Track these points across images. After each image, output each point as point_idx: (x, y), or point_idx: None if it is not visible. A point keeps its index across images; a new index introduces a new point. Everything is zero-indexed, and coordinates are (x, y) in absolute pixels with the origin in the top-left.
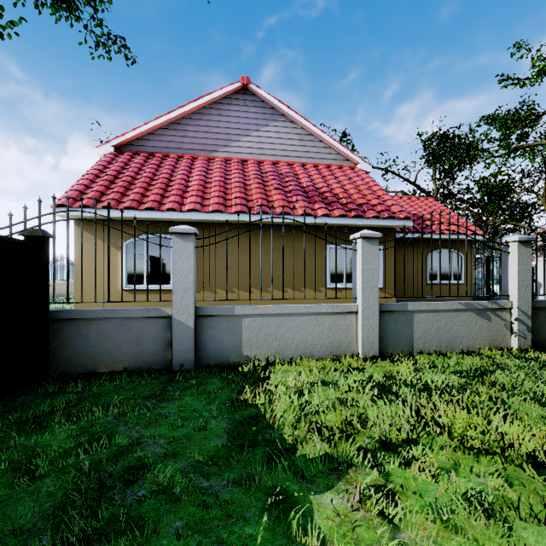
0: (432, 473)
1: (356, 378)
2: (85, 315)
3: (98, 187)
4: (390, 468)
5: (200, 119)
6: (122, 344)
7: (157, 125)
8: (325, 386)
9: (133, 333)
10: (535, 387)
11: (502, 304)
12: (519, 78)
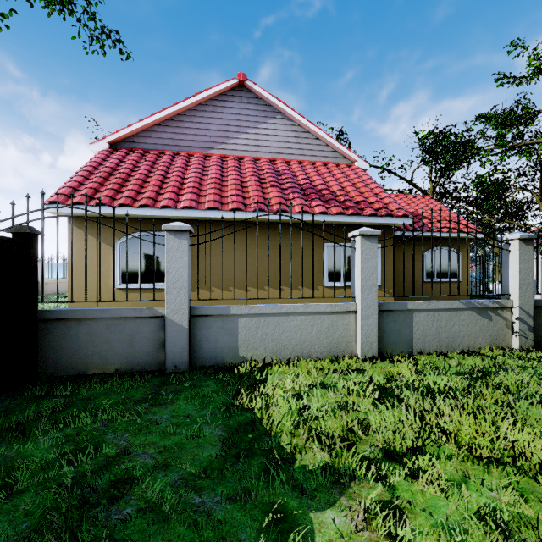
0: (441, 486)
1: (356, 380)
2: (75, 315)
3: (92, 184)
4: (395, 481)
5: (196, 115)
6: (114, 345)
7: (152, 122)
8: (324, 389)
9: (125, 333)
10: (541, 390)
11: (503, 303)
12: (515, 77)
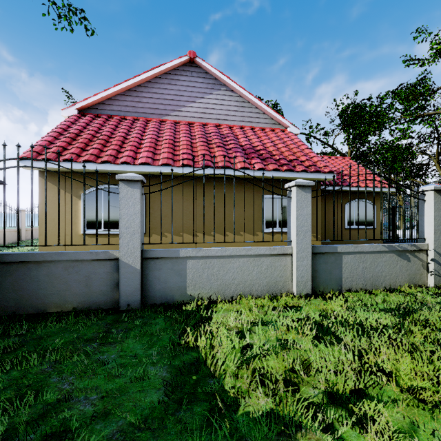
0: (393, 439)
1: (294, 318)
2: (35, 258)
3: (60, 143)
4: (343, 431)
5: (153, 87)
6: (71, 285)
7: (115, 92)
8: (264, 326)
9: (82, 274)
10: None
11: (420, 246)
12: (419, 59)
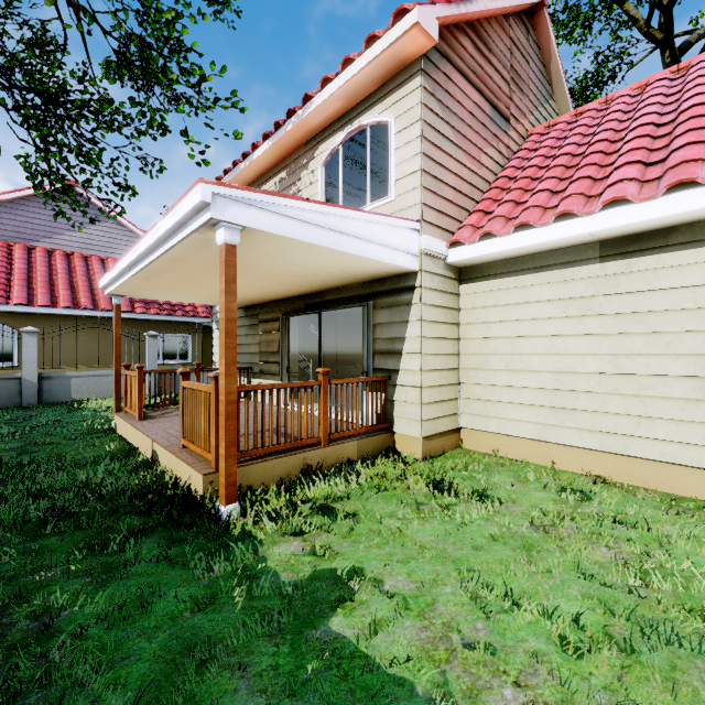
0: None
1: None
2: None
3: None
4: None
5: (18, 208)
6: None
7: None
8: None
9: None
10: None
11: None
12: None
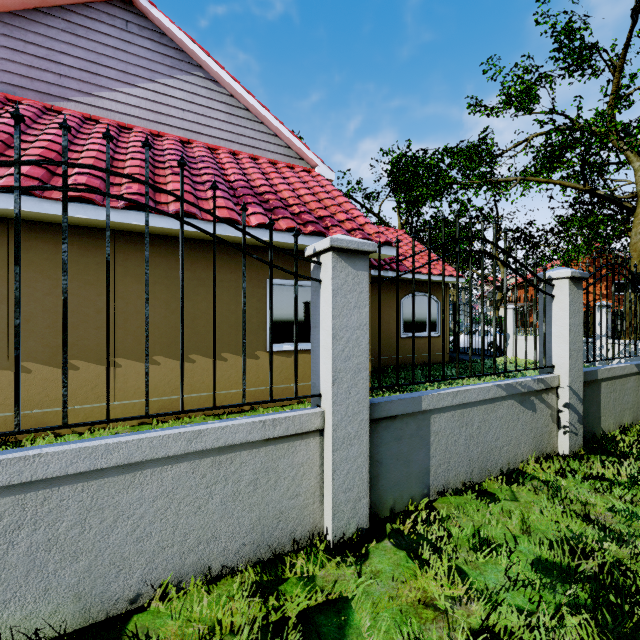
0: None
1: None
2: None
3: None
4: None
5: (28, 29)
6: None
7: None
8: None
9: None
10: None
11: (549, 381)
12: (486, 106)
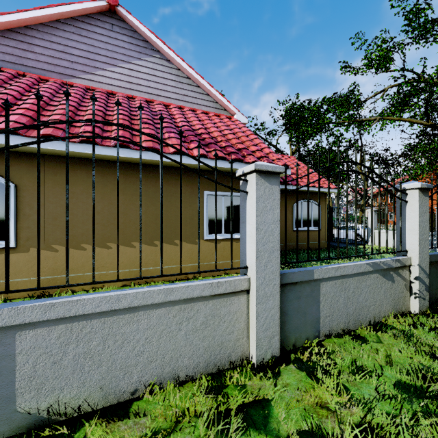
0: None
1: None
2: None
3: None
4: None
5: (52, 33)
6: None
7: None
8: None
9: None
10: None
11: (404, 261)
12: (353, 67)
